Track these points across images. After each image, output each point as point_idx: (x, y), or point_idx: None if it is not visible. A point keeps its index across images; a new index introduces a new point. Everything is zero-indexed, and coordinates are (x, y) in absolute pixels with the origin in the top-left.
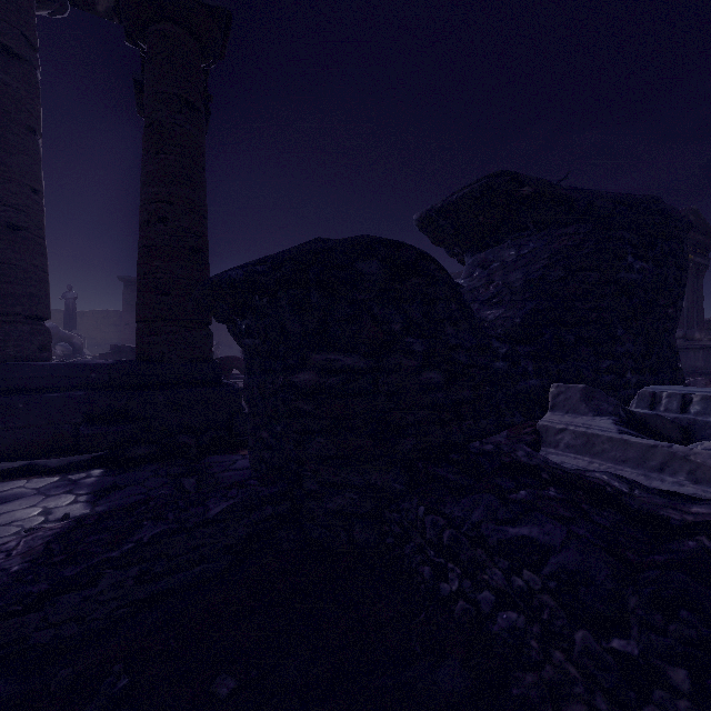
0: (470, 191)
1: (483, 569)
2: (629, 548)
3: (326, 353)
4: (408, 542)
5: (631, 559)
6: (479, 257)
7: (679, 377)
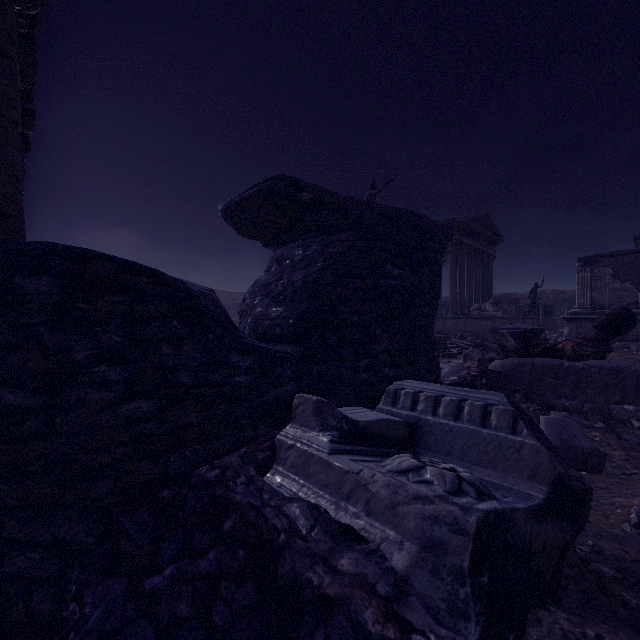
0: (258, 190)
1: None
2: None
3: None
4: None
5: None
6: (278, 252)
7: (434, 364)
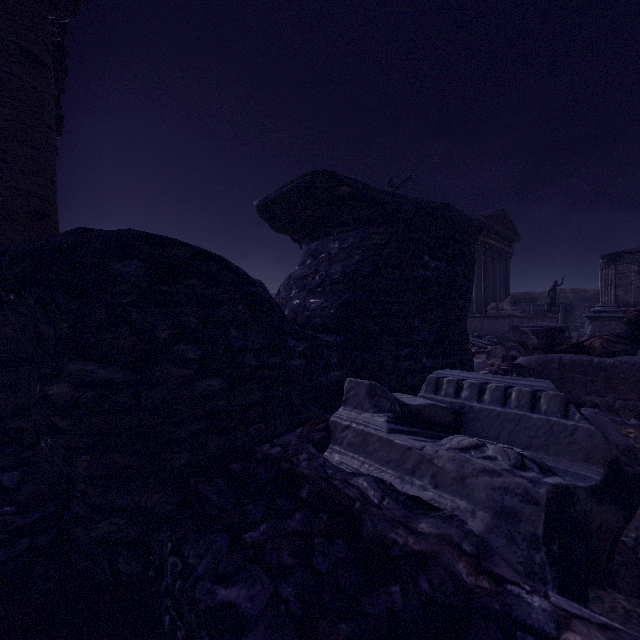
0: (297, 185)
1: (194, 639)
2: (327, 610)
3: (82, 363)
4: (163, 579)
5: (319, 632)
6: (312, 246)
7: (468, 356)
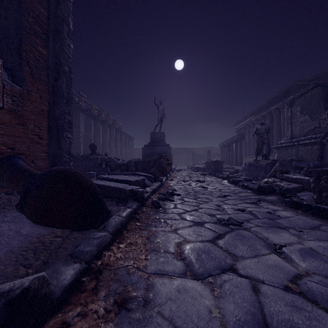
0: None
1: None
2: None
3: None
4: None
5: None
6: None
7: None
